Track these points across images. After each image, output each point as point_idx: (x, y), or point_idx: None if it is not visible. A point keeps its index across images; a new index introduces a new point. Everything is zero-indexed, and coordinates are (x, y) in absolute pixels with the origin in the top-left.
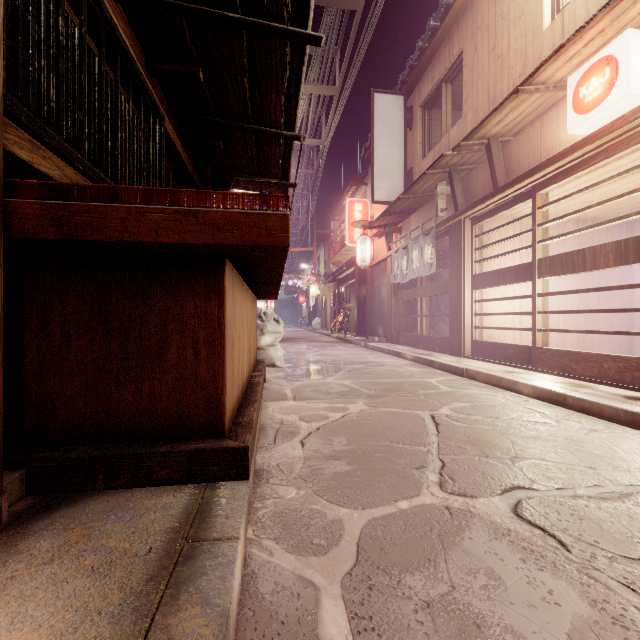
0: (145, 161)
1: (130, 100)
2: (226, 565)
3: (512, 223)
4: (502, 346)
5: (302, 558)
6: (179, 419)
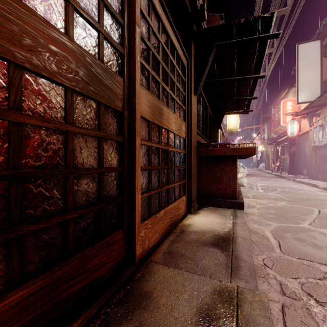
0: (205, 123)
1: (204, 109)
2: (244, 218)
3: None
4: None
5: (259, 226)
6: (225, 194)
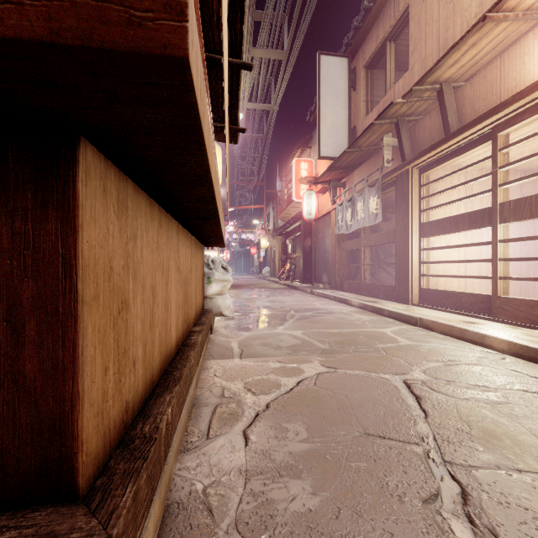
0: None
1: None
2: None
3: (466, 169)
4: (454, 294)
5: None
6: None
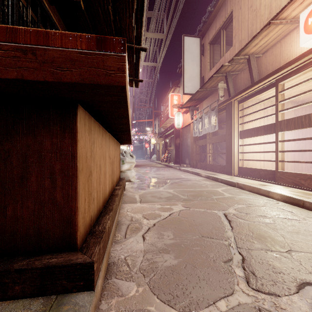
0: None
1: (28, 8)
2: None
3: (262, 102)
4: (256, 170)
5: None
6: (38, 236)
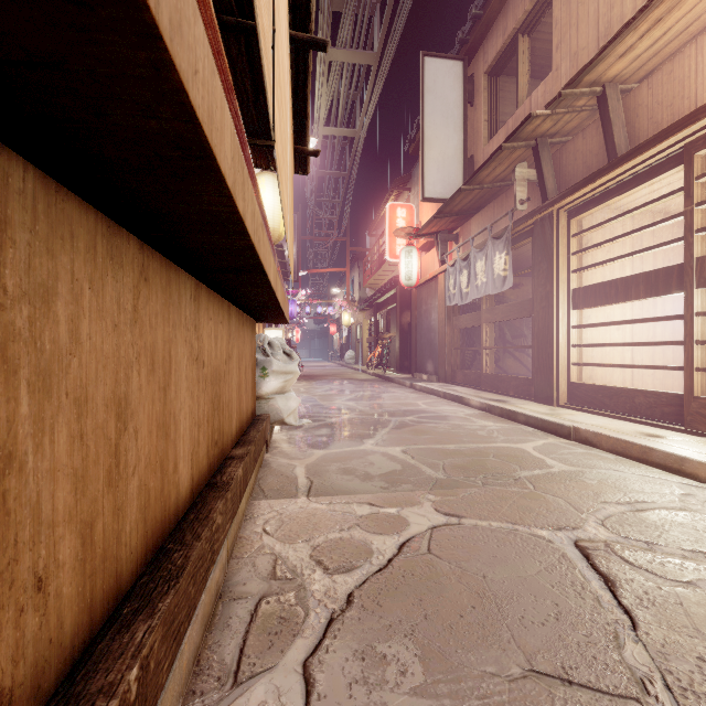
0: None
1: None
2: None
3: (641, 208)
4: (623, 392)
5: None
6: None
